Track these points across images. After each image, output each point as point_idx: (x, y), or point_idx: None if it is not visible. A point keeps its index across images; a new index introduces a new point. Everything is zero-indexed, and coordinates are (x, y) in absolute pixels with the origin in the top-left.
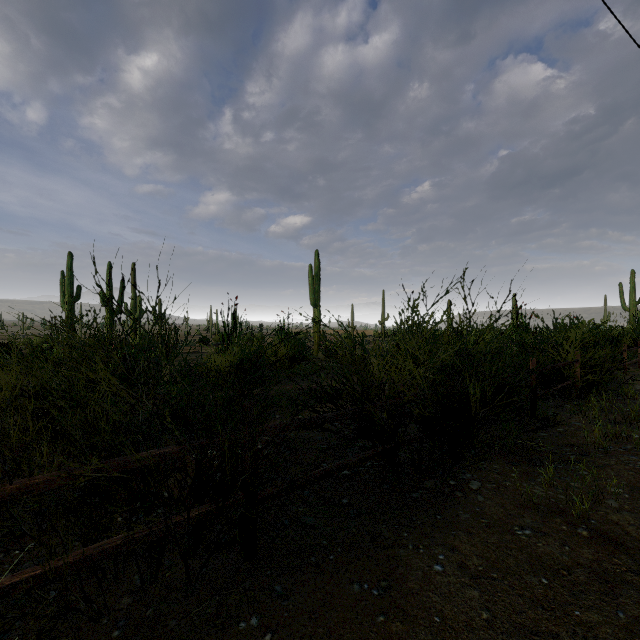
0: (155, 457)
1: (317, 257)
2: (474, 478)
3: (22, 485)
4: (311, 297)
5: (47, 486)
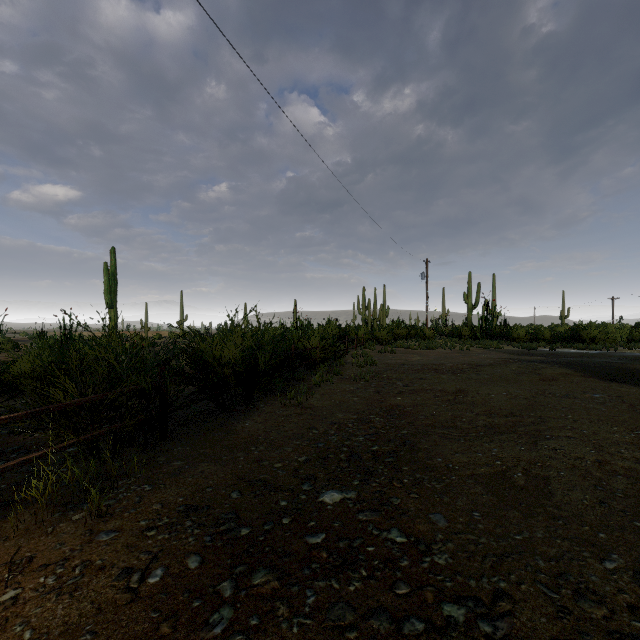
0: (131, 389)
1: (114, 255)
2: (262, 403)
3: (90, 398)
4: (107, 297)
5: (97, 399)
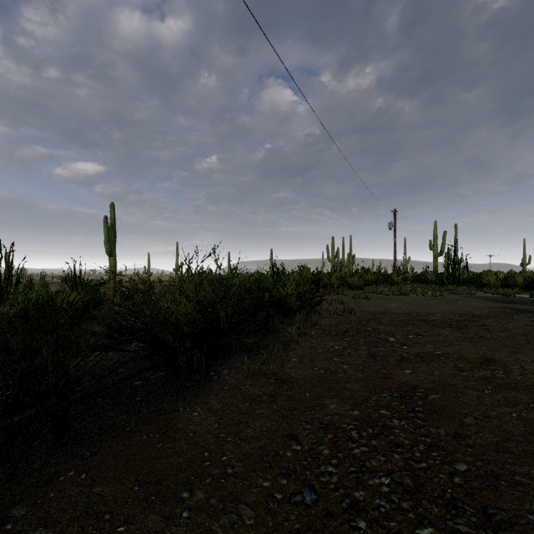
0: None
1: (113, 210)
2: (226, 368)
3: None
4: (106, 246)
5: None
